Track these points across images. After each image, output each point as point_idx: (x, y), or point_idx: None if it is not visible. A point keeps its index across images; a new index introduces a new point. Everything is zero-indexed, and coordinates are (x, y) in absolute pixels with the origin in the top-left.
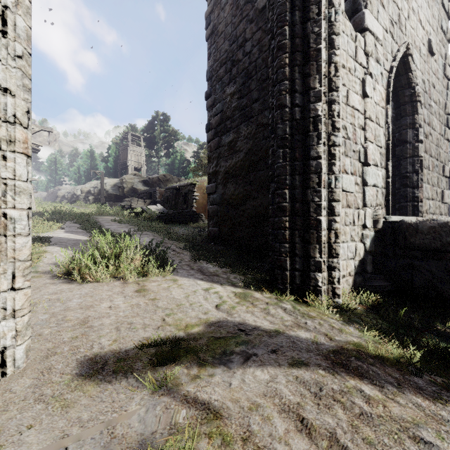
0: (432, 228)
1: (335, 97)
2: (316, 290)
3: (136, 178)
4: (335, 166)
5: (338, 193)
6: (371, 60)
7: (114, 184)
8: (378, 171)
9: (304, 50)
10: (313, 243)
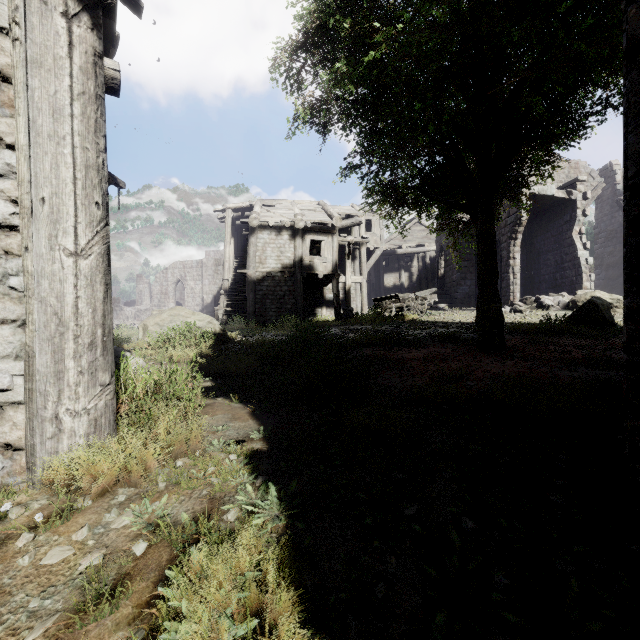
0: None
1: None
2: None
3: None
4: None
5: None
6: None
7: None
8: None
9: None
10: None
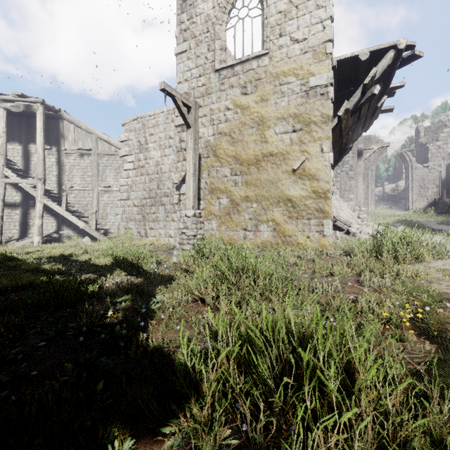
0: (435, 199)
1: (412, 183)
2: (409, 209)
3: None
4: (412, 192)
5: (413, 196)
6: (431, 170)
7: (391, 188)
8: (434, 189)
9: (408, 178)
10: (408, 203)
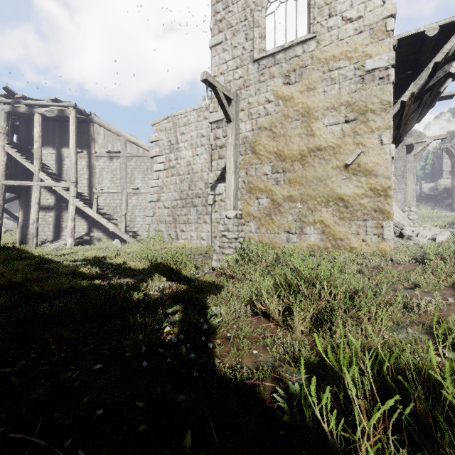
0: None
1: None
2: None
3: (449, 180)
4: None
5: None
6: None
7: (429, 187)
8: None
9: None
10: None
